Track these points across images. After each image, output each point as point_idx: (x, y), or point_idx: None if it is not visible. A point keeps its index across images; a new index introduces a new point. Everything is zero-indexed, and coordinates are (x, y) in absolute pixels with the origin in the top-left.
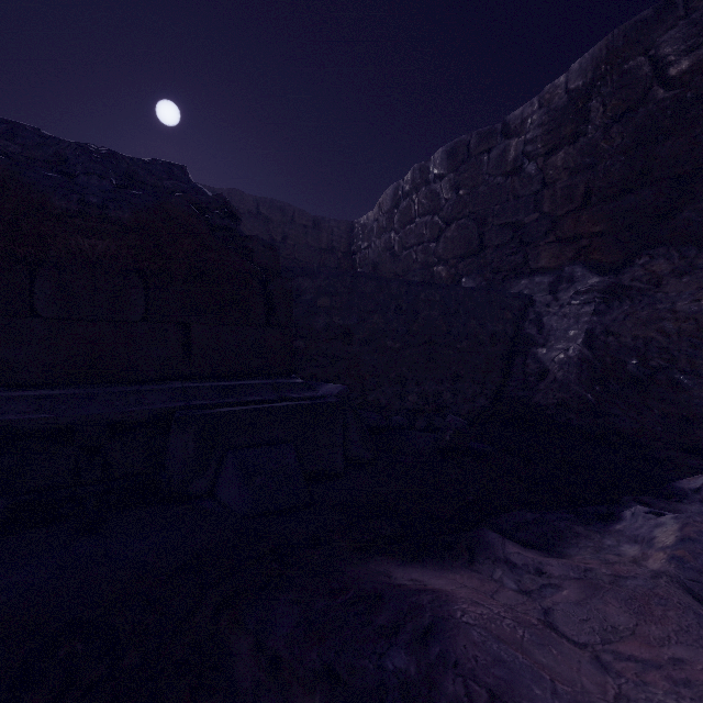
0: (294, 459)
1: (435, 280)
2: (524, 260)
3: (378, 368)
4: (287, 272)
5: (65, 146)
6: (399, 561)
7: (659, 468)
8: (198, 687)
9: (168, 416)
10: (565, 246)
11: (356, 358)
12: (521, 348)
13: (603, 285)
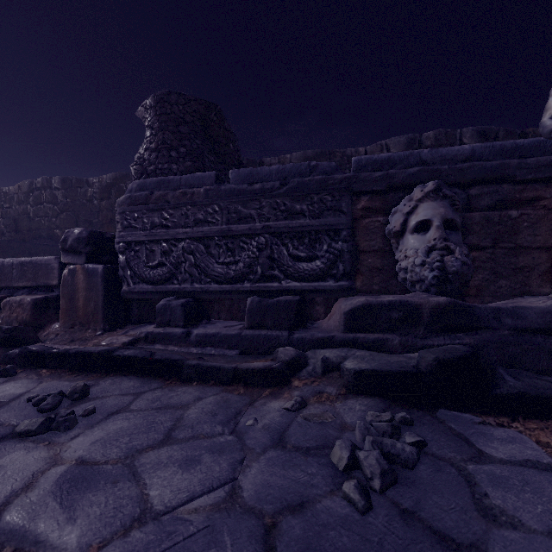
0: None
1: (55, 236)
2: None
3: None
4: None
5: None
6: None
7: None
8: None
9: None
10: None
11: None
12: None
13: None
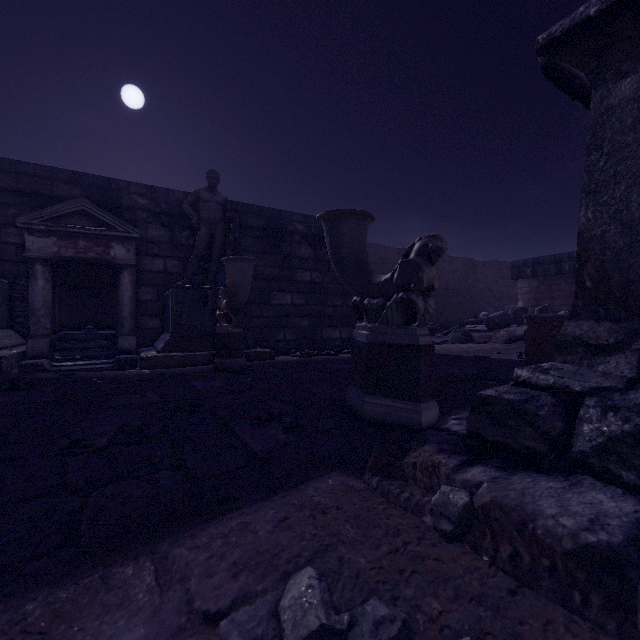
0: None
1: None
2: None
3: None
4: None
5: None
6: None
7: None
8: None
9: None
10: None
11: None
12: None
13: None
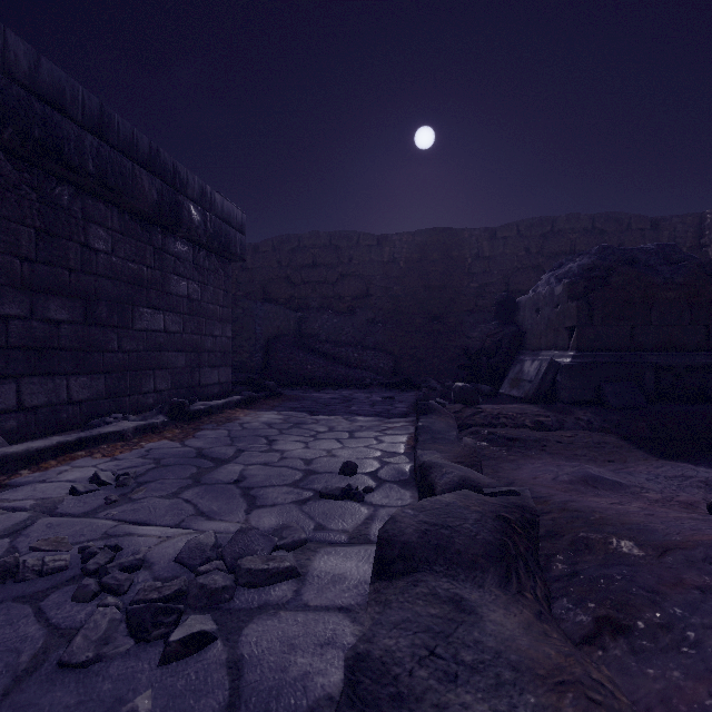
0: None
1: None
2: None
3: None
4: None
5: (636, 253)
6: None
7: None
8: None
9: (709, 366)
10: None
11: None
12: None
13: None
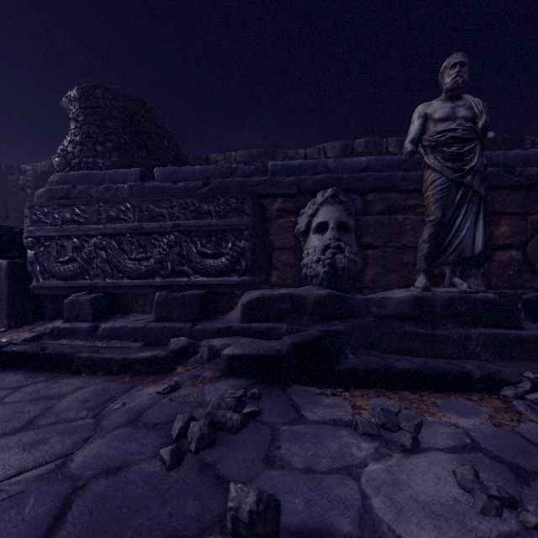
0: None
1: None
2: None
3: None
4: None
5: None
6: None
7: None
8: None
9: None
10: None
11: None
12: None
13: None
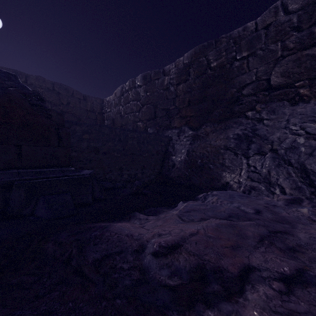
0: (70, 198)
1: (138, 128)
2: (170, 123)
3: (111, 164)
4: (68, 123)
5: None
6: (106, 223)
7: (200, 194)
8: (34, 259)
9: (11, 184)
10: (182, 119)
11: (101, 160)
12: (167, 156)
13: (192, 134)
